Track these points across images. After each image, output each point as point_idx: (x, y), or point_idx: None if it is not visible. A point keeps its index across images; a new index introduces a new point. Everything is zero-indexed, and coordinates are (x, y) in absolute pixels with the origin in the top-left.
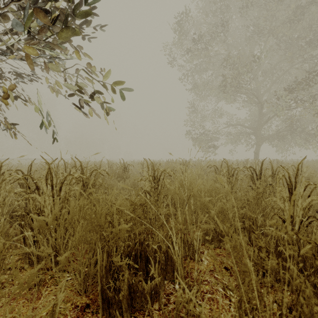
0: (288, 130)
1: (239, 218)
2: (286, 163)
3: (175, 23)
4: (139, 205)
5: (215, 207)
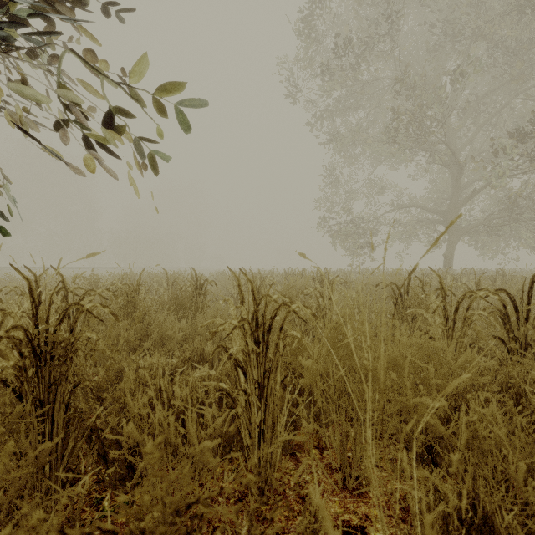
0: (508, 215)
1: (530, 466)
2: (520, 276)
3: (300, 18)
4: (158, 528)
5: (452, 428)
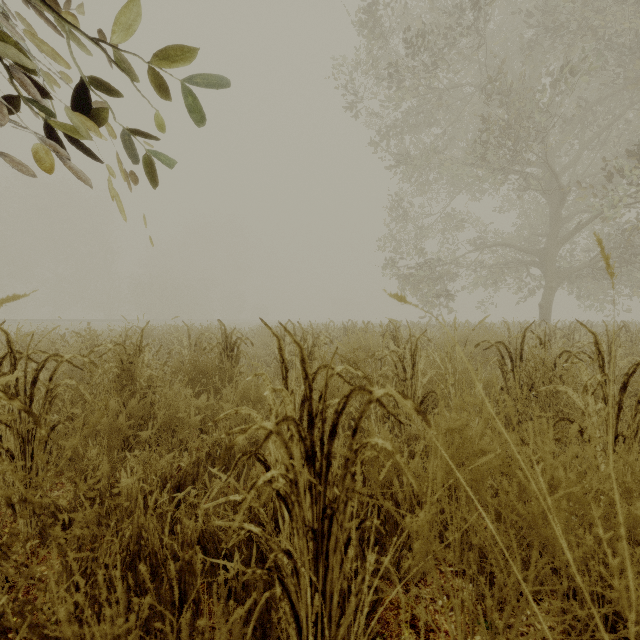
0: (620, 255)
1: None
2: None
3: (362, 8)
4: None
5: None
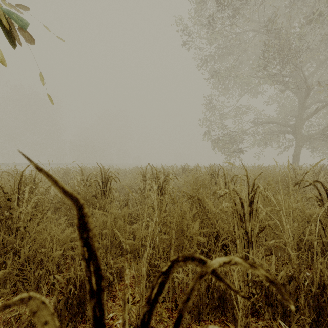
0: None
1: None
2: None
3: None
4: None
5: None
